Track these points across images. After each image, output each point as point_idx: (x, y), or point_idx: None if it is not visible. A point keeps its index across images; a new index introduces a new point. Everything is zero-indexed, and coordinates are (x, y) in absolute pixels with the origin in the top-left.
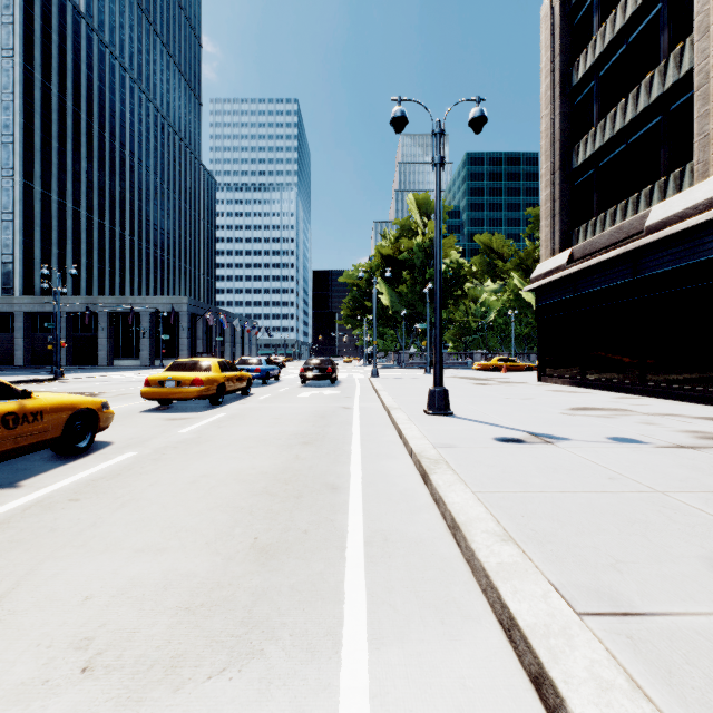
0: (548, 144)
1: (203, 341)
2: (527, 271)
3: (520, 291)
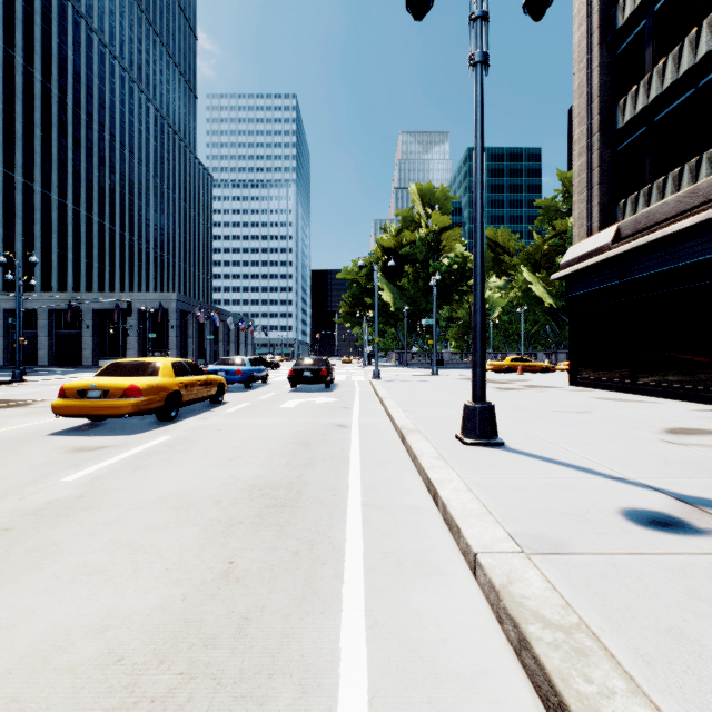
0: (583, 103)
1: (194, 340)
2: (536, 266)
3: (529, 286)
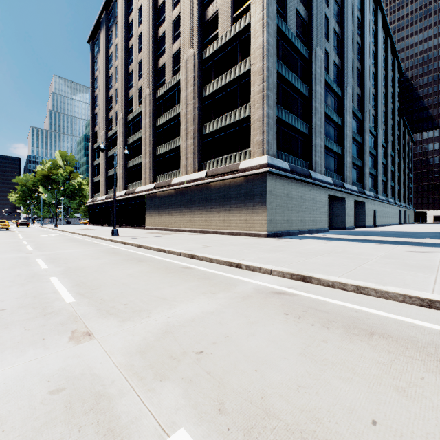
0: (90, 174)
1: None
2: None
3: None
